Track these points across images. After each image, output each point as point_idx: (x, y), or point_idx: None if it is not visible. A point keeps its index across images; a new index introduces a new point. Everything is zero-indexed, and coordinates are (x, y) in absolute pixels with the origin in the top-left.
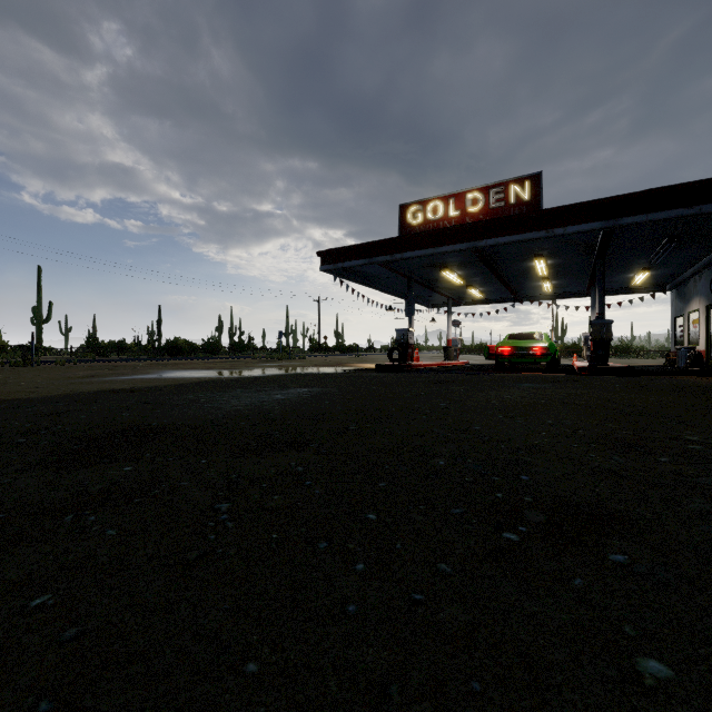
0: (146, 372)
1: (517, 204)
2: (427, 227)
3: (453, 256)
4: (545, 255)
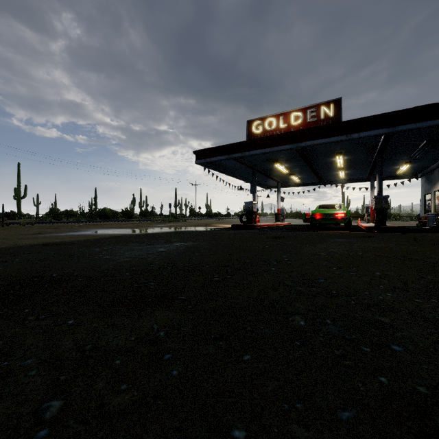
0: (78, 230)
1: (325, 119)
2: (265, 135)
3: (282, 154)
4: (343, 153)
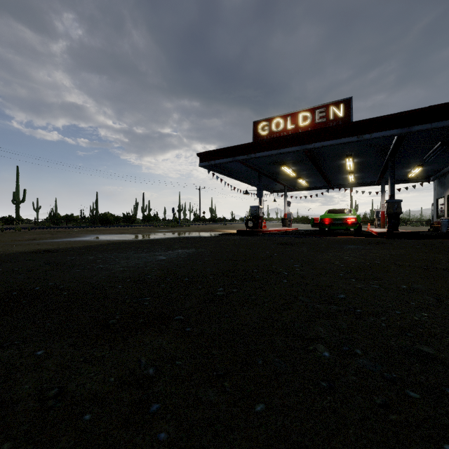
0: (75, 236)
1: (335, 119)
2: (272, 136)
3: (290, 156)
4: (353, 155)
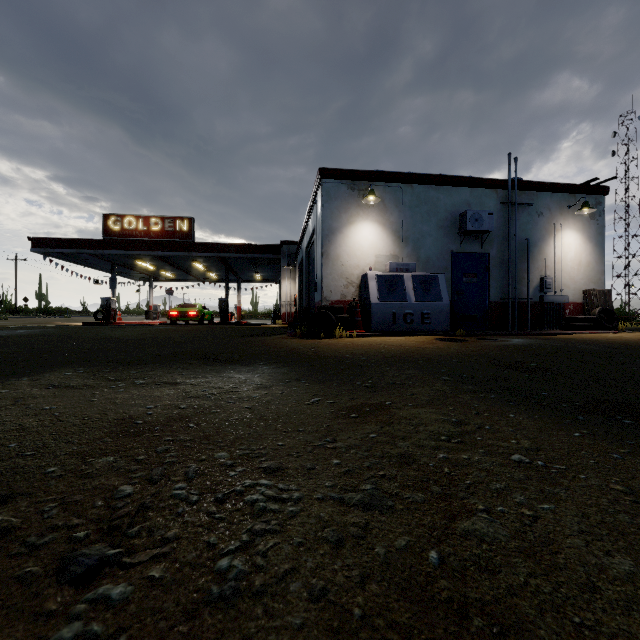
0: None
1: (181, 231)
2: (125, 233)
3: (142, 255)
4: (199, 261)
